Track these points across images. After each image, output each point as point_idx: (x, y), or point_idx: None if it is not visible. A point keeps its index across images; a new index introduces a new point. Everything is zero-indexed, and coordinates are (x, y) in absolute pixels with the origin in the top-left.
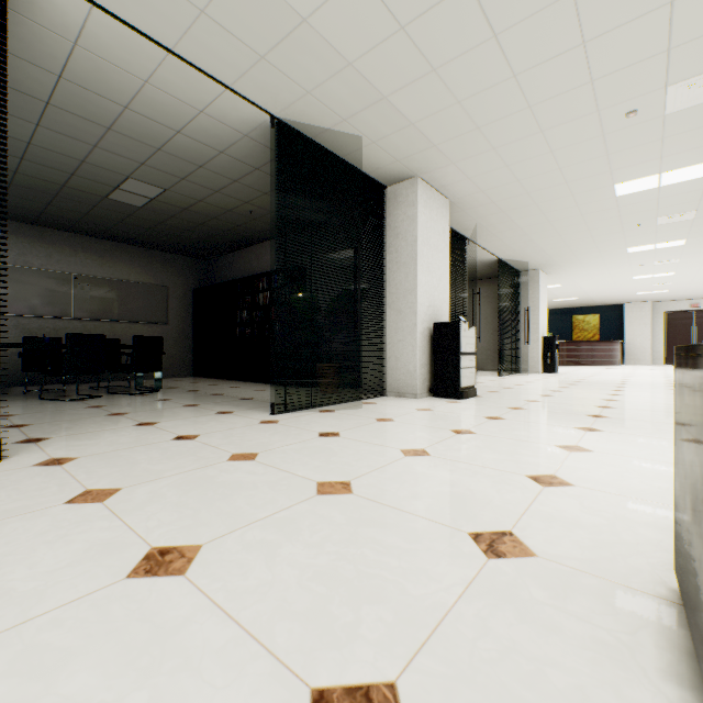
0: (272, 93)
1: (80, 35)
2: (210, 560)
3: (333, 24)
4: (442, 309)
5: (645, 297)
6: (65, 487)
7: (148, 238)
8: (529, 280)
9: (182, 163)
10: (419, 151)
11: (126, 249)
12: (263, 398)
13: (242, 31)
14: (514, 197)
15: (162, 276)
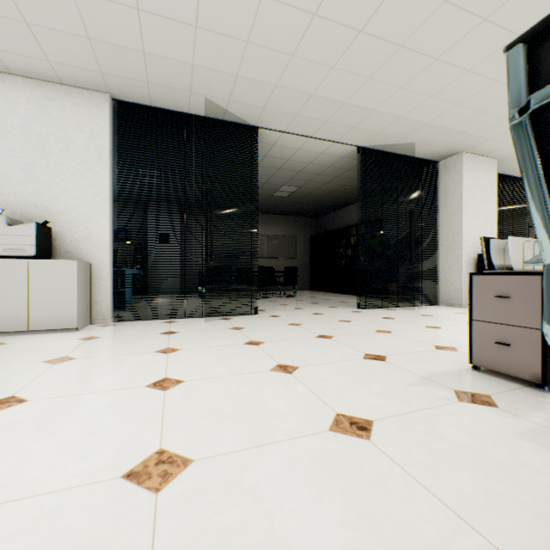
0: (358, 138)
1: (276, 142)
2: (337, 338)
3: (389, 107)
4: None
5: None
6: (284, 322)
7: (287, 210)
8: None
9: (310, 174)
10: (458, 139)
11: (275, 218)
12: (352, 302)
13: (343, 122)
14: None
15: (292, 230)
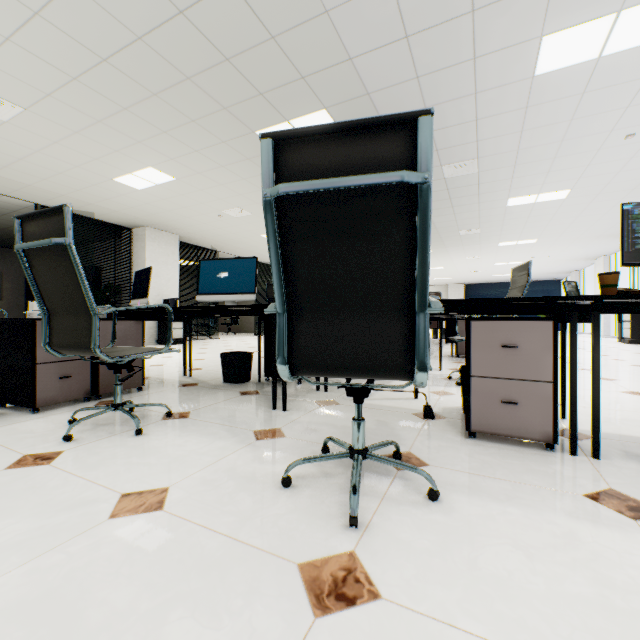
0: (31, 198)
1: None
2: None
3: (46, 187)
4: (171, 296)
5: None
6: None
7: None
8: None
9: None
10: (134, 218)
11: None
12: None
13: (2, 184)
14: (215, 236)
15: None
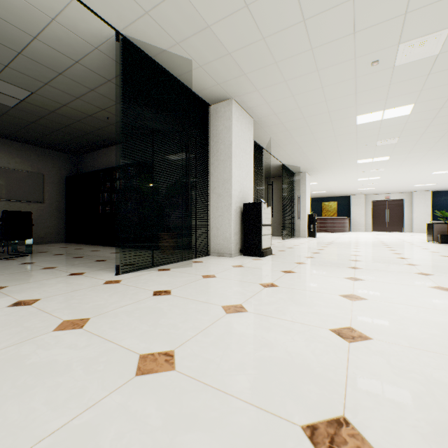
0: (116, 9)
1: None
2: None
3: None
4: (248, 194)
5: (362, 191)
6: None
7: (25, 135)
8: (300, 179)
9: (43, 68)
10: (233, 77)
11: (6, 143)
12: (115, 259)
13: None
14: (295, 120)
15: (38, 165)
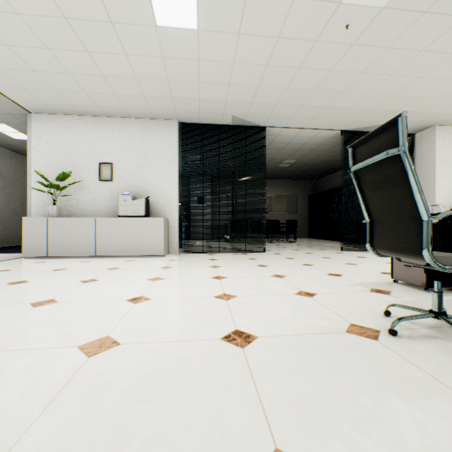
0: (340, 125)
1: (278, 134)
2: (315, 266)
3: (361, 105)
4: None
5: None
6: (282, 257)
7: (289, 176)
8: None
9: (305, 151)
10: (428, 117)
11: (280, 182)
12: (340, 247)
13: (326, 117)
14: None
15: (294, 191)
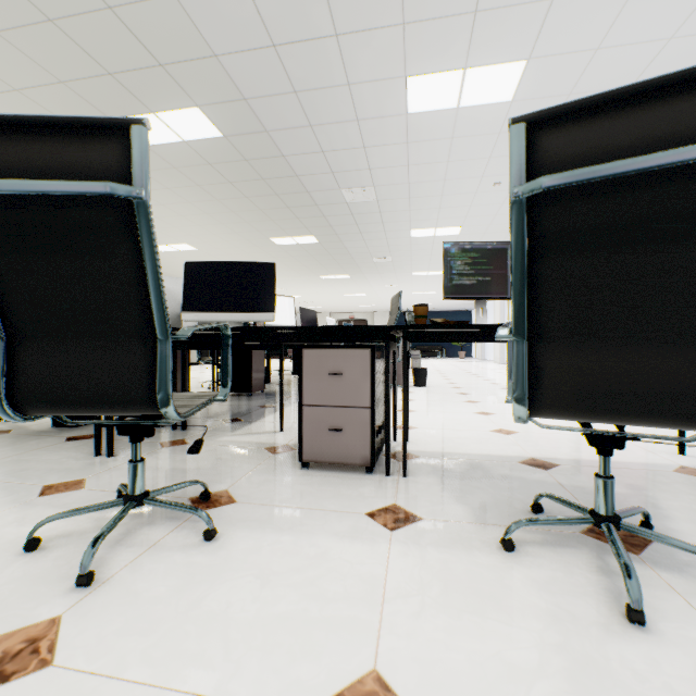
0: None
1: None
2: None
3: None
4: None
5: (319, 309)
6: None
7: None
8: None
9: None
10: None
11: None
12: None
13: None
14: None
15: None
